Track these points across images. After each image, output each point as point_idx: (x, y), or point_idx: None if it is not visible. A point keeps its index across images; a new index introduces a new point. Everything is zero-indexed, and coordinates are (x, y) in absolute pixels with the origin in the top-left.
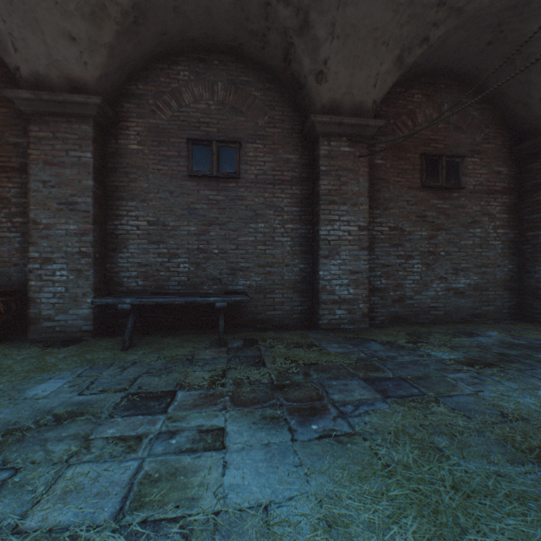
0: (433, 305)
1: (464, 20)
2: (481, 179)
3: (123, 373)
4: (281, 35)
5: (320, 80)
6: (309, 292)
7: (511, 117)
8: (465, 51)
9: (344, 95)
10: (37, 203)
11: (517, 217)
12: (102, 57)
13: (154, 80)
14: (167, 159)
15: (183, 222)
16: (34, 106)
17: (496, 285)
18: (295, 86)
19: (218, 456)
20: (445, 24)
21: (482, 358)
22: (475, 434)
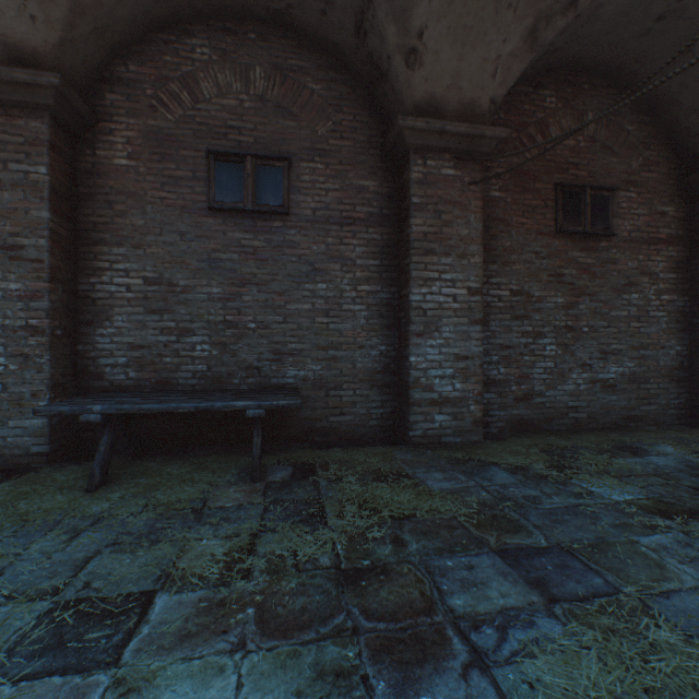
0: (572, 404)
1: None
2: (639, 223)
3: (70, 545)
4: None
5: (412, 63)
6: (394, 387)
7: (681, 135)
8: (623, 32)
9: (448, 88)
10: None
11: (688, 278)
12: (61, 9)
13: (154, 59)
14: (176, 182)
15: (200, 281)
16: None
17: (659, 374)
18: (373, 75)
19: None
20: None
21: (676, 500)
22: None
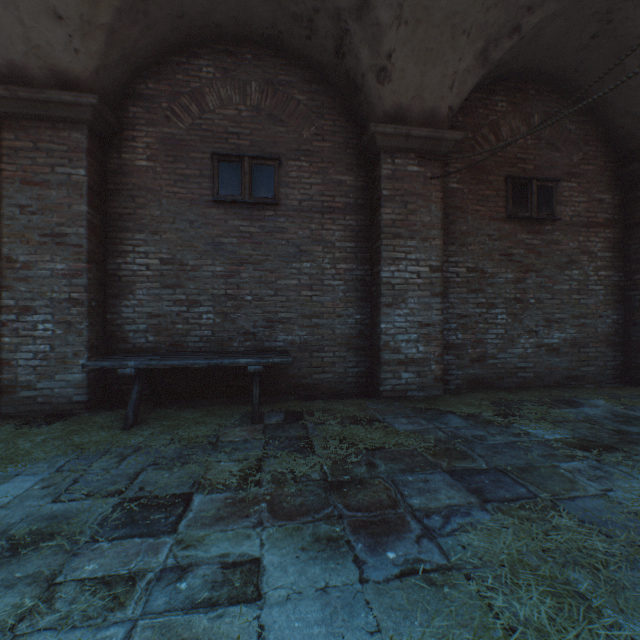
0: (520, 365)
1: (566, 4)
2: (579, 209)
3: (121, 465)
4: (332, 19)
5: (383, 79)
6: (367, 350)
7: (616, 132)
8: (562, 48)
9: (412, 99)
10: (12, 234)
11: (623, 256)
12: (99, 43)
13: (168, 78)
14: (186, 179)
15: (206, 261)
16: (7, 106)
17: (597, 340)
18: (350, 88)
19: (250, 615)
20: (543, 8)
21: (596, 438)
22: (625, 565)
